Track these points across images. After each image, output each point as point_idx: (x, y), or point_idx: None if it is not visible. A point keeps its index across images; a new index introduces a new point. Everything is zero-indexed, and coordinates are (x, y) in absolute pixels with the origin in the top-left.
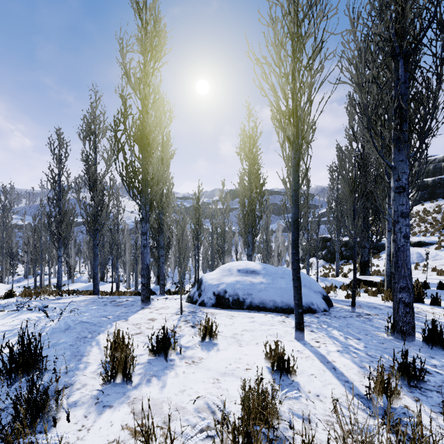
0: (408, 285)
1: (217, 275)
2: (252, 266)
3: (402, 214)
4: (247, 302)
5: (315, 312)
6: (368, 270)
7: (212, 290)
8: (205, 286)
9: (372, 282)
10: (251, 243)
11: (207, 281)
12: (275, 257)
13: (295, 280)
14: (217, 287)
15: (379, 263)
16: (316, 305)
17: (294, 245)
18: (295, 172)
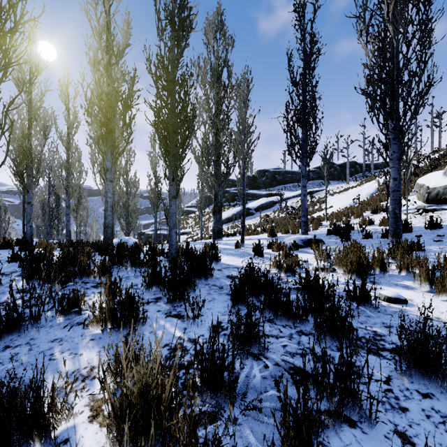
0: (68, 234)
1: None
2: None
3: (67, 214)
4: None
5: None
6: None
7: None
8: None
9: None
10: (50, 232)
11: None
12: None
13: (23, 233)
14: None
15: None
16: None
17: (23, 223)
18: (23, 201)
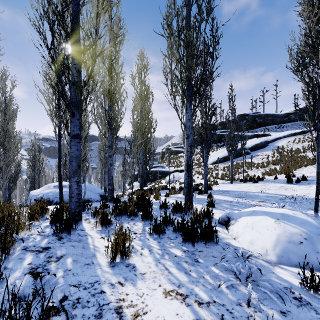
0: (111, 182)
1: (40, 190)
2: (64, 183)
3: (109, 156)
4: (54, 201)
5: (91, 202)
6: (146, 184)
7: (34, 198)
8: (30, 196)
9: (144, 189)
10: None
11: (32, 193)
12: (116, 183)
13: (59, 183)
14: (37, 196)
15: (164, 182)
16: (93, 199)
17: (58, 168)
18: (59, 138)
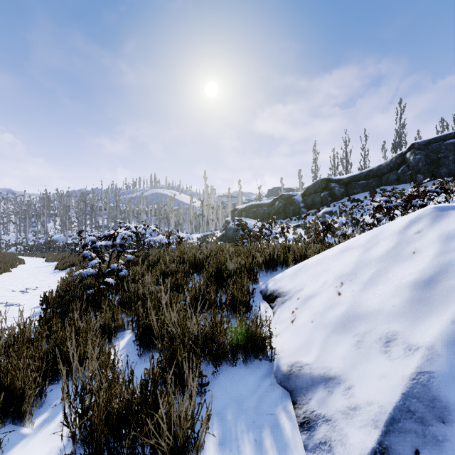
0: None
1: None
2: None
3: None
4: None
5: None
6: None
7: None
8: None
9: None
10: None
11: None
12: None
13: None
14: None
15: None
16: None
17: None
18: None
